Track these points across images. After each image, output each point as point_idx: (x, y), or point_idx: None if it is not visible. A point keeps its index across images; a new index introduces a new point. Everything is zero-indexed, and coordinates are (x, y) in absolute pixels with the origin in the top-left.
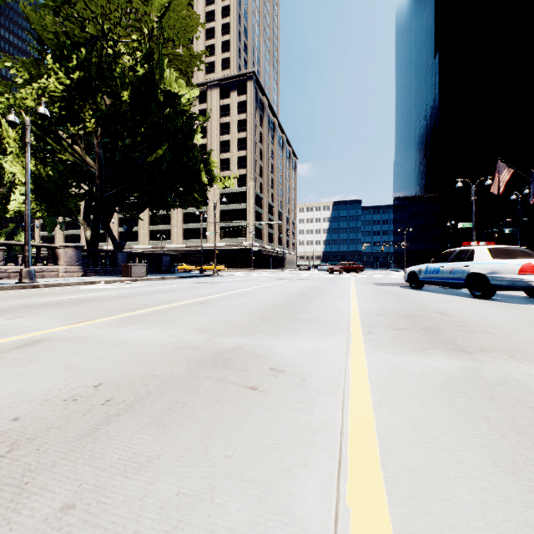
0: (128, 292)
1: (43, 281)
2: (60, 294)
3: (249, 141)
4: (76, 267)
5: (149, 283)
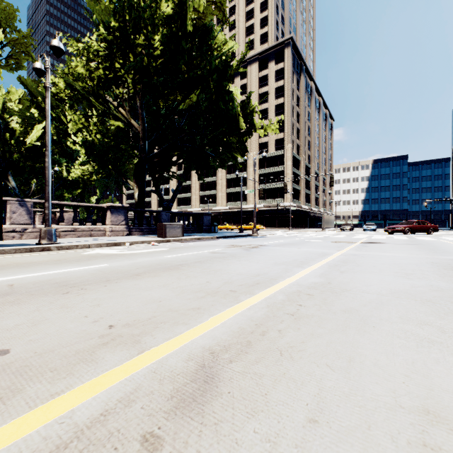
0: (116, 267)
1: (72, 241)
2: (23, 266)
3: (286, 105)
4: (121, 226)
5: (177, 245)
